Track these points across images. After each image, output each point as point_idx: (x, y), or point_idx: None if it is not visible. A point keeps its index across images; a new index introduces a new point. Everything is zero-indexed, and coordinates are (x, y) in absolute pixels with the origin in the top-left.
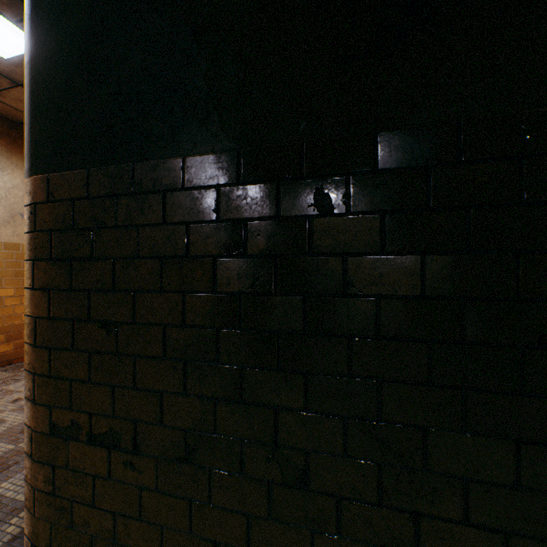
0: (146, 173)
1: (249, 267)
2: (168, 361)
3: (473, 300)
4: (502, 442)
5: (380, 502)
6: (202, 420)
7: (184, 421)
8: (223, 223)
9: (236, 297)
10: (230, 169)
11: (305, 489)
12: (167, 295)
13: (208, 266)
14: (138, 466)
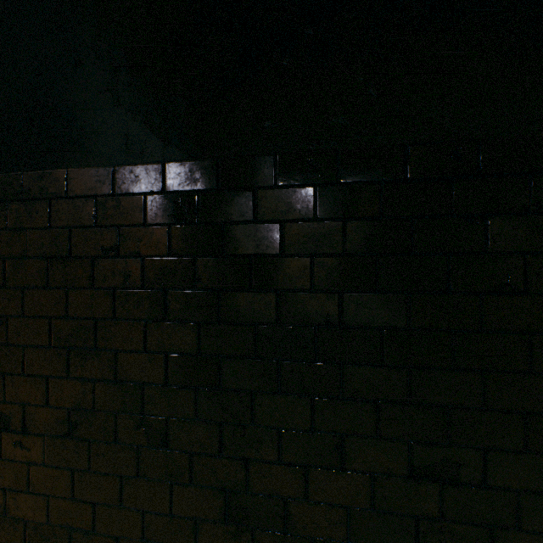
0: (34, 181)
1: (122, 266)
2: (54, 349)
3: (285, 292)
4: (303, 398)
5: (222, 454)
6: (84, 398)
7: (67, 401)
8: (101, 228)
9: (111, 292)
10: (106, 182)
11: (166, 449)
12: (53, 290)
13: (88, 265)
14: (27, 444)
